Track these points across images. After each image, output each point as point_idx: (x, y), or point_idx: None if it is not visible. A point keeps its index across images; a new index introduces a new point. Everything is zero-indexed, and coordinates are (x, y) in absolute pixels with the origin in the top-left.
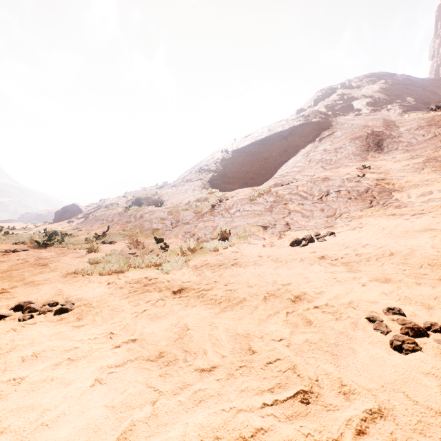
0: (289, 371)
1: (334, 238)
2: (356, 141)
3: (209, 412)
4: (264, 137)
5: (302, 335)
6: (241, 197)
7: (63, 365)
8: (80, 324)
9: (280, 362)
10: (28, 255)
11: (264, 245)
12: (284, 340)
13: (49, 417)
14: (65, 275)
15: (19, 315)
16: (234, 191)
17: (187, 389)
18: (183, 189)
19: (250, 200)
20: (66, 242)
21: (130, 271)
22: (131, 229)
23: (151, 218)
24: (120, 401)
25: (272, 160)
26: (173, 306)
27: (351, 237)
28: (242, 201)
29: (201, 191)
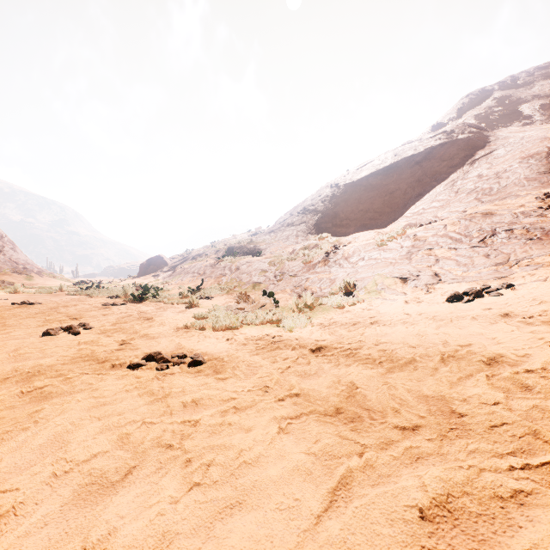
0: (529, 436)
1: (514, 291)
2: (530, 160)
3: (443, 467)
4: (388, 164)
5: (525, 401)
6: (363, 242)
7: (230, 413)
8: (223, 377)
9: (508, 427)
10: (128, 309)
11: (406, 301)
12: (500, 404)
13: (248, 456)
14: (177, 330)
15: (155, 365)
16: (351, 236)
17: (393, 445)
18: (284, 235)
19: (377, 245)
20: (160, 297)
21: (244, 328)
22: (228, 283)
23: (249, 269)
24: (319, 449)
25: (400, 194)
26: (321, 364)
27: (542, 290)
28: (366, 247)
29: (306, 237)
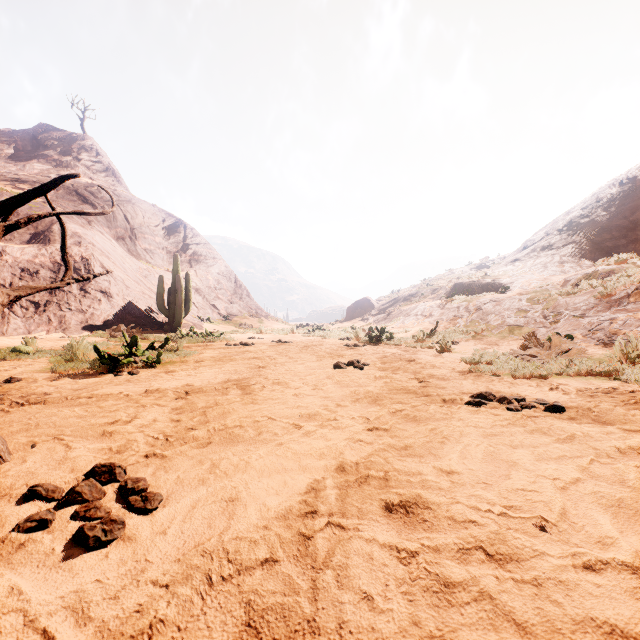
0: None
1: None
2: None
3: None
4: None
5: None
6: None
7: None
8: (631, 429)
9: None
10: (374, 350)
11: None
12: None
13: None
14: (462, 373)
15: (498, 405)
16: None
17: None
18: (537, 263)
19: None
20: (393, 340)
21: (556, 378)
22: (469, 326)
23: (497, 309)
24: None
25: None
26: None
27: None
28: None
29: (578, 262)
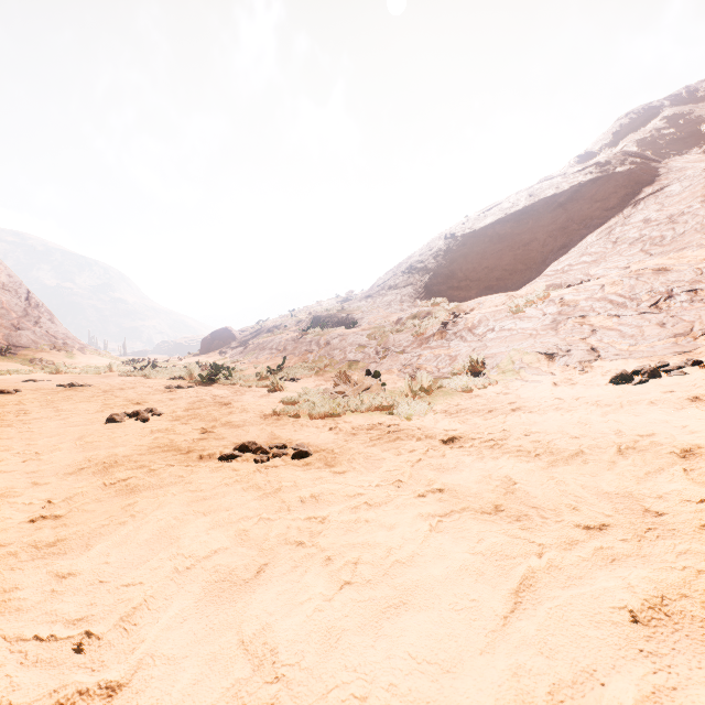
0: None
1: (703, 370)
2: None
3: (650, 567)
4: (521, 208)
5: None
6: (492, 308)
7: (362, 509)
8: (340, 470)
9: None
10: (198, 392)
11: (555, 383)
12: None
13: (400, 555)
14: (264, 417)
15: (251, 457)
16: (474, 301)
17: (578, 546)
18: (384, 300)
19: (511, 312)
20: (233, 379)
21: (348, 416)
22: (316, 362)
23: (343, 344)
24: (486, 549)
25: (537, 245)
26: (460, 457)
27: None
28: (495, 315)
29: (414, 302)
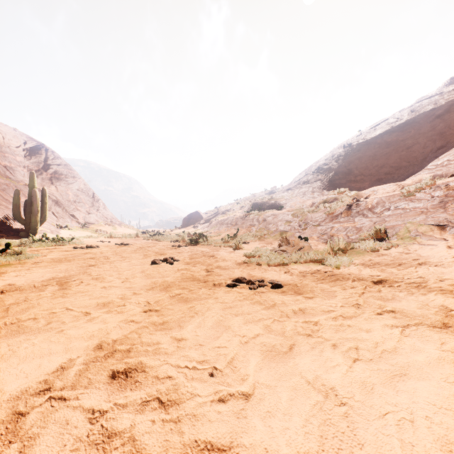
0: None
1: None
2: None
3: None
4: (404, 121)
5: None
6: (386, 194)
7: (340, 319)
8: (309, 296)
9: None
10: (191, 249)
11: (449, 246)
12: None
13: (386, 347)
14: (239, 264)
15: (246, 286)
16: (369, 189)
17: None
18: (300, 191)
19: (403, 196)
20: (208, 242)
21: (292, 265)
22: (258, 232)
23: (275, 220)
24: (452, 349)
25: (419, 147)
26: (393, 292)
27: None
28: (390, 198)
29: (321, 192)
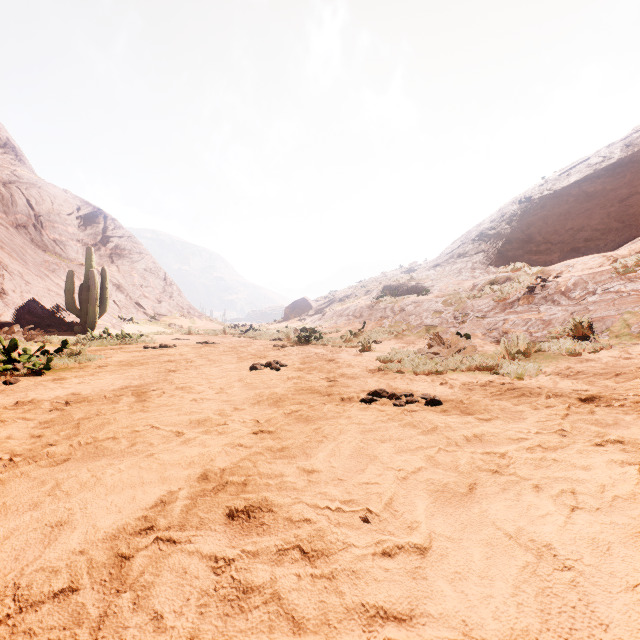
0: None
1: None
2: None
3: None
4: (615, 161)
5: None
6: (589, 271)
7: (538, 451)
8: (485, 418)
9: None
10: (300, 350)
11: None
12: None
13: (618, 492)
14: (372, 372)
15: (388, 401)
16: (561, 264)
17: None
18: (454, 268)
19: (617, 273)
20: (322, 340)
21: (450, 374)
22: (393, 326)
23: (417, 310)
24: None
25: (639, 200)
26: (615, 414)
27: None
28: (595, 277)
29: (486, 269)
